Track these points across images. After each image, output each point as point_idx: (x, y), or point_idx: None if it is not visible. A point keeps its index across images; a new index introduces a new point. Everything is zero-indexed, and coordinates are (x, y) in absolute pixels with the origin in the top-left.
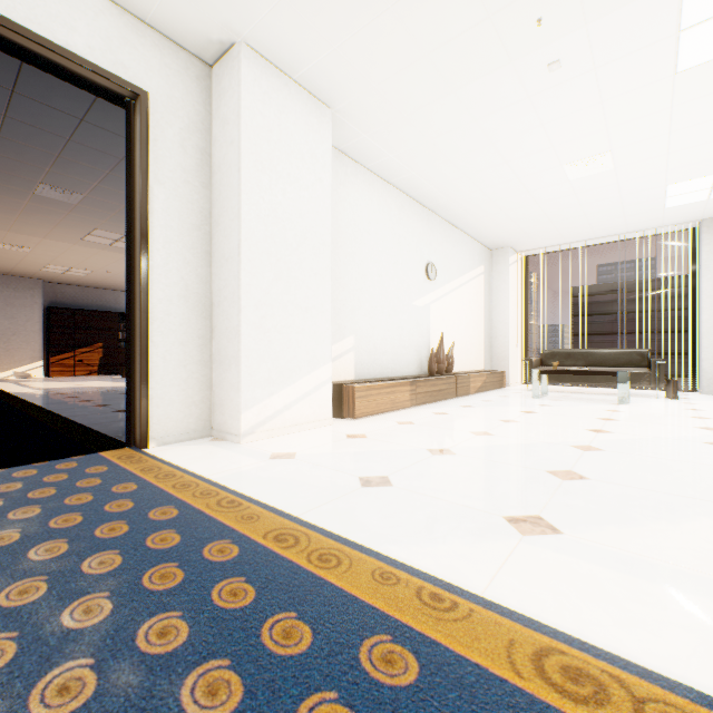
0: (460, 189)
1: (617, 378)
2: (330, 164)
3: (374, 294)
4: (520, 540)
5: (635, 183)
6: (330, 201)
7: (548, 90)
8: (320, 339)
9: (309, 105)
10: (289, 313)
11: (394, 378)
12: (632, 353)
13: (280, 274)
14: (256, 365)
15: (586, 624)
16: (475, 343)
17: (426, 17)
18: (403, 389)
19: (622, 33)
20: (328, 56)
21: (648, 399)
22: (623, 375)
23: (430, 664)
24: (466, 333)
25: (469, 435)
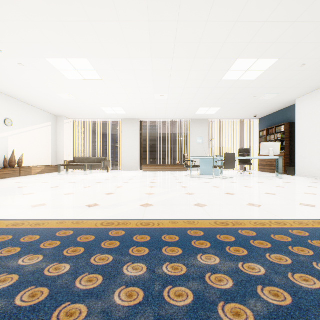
0: (18, 91)
1: (84, 166)
2: None
3: None
4: None
5: (90, 105)
6: None
7: (27, 70)
8: None
9: None
10: None
11: None
12: (101, 158)
13: None
14: None
15: None
16: (45, 154)
17: None
18: None
19: (39, 64)
20: None
21: (100, 173)
22: (85, 165)
23: None
24: (38, 150)
25: None
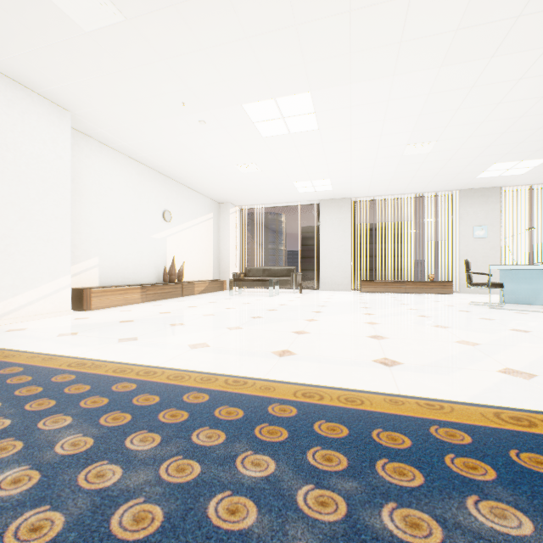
0: (181, 168)
1: (269, 282)
2: (70, 147)
3: (118, 230)
4: (115, 344)
5: (277, 179)
6: (70, 171)
7: (206, 131)
8: (61, 259)
9: (51, 109)
10: (32, 243)
11: (132, 285)
12: (288, 269)
13: (24, 217)
14: (2, 276)
15: (105, 357)
16: (206, 263)
17: (119, 87)
18: (136, 291)
19: (228, 117)
20: (59, 87)
21: (289, 294)
22: (271, 281)
23: (29, 368)
24: (198, 256)
25: (157, 313)
